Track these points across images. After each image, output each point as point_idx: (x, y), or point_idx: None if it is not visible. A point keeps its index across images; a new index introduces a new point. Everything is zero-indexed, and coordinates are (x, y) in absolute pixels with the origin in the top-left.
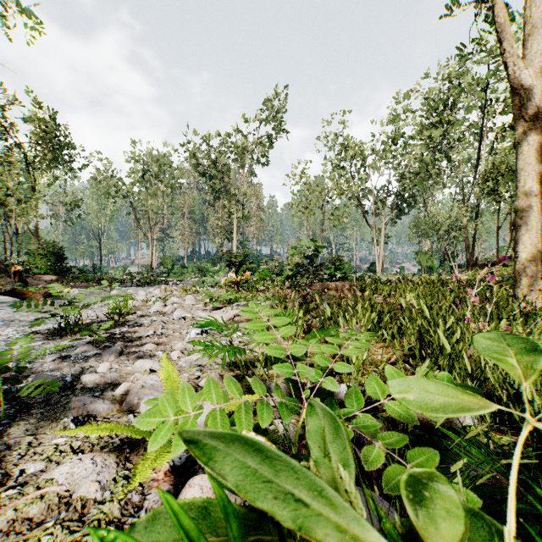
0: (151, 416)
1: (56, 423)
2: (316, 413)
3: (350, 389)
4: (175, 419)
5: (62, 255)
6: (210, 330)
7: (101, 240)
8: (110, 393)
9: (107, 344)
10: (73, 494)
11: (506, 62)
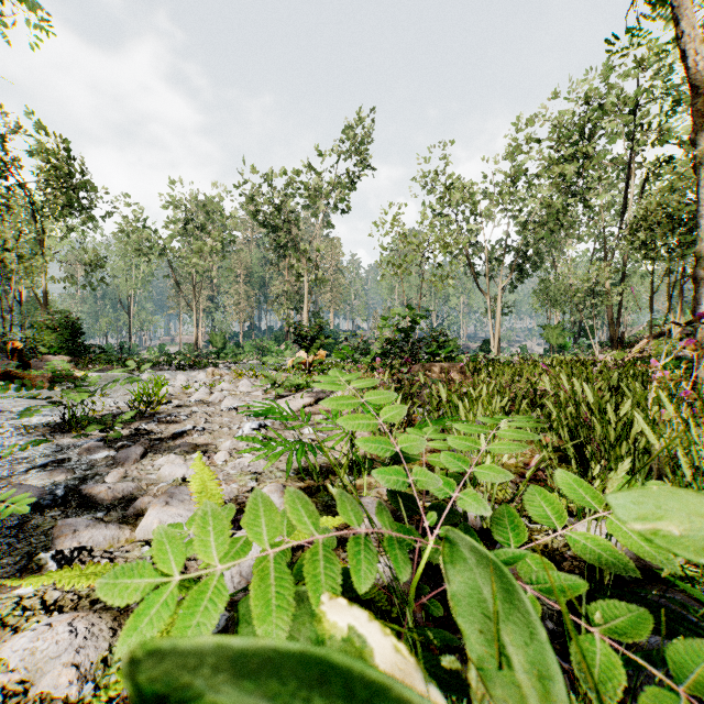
0: (137, 566)
1: (28, 561)
2: (463, 557)
3: (497, 508)
4: None
5: (78, 329)
6: (271, 425)
7: (130, 310)
8: (120, 513)
9: (125, 442)
10: (31, 687)
11: (684, 50)
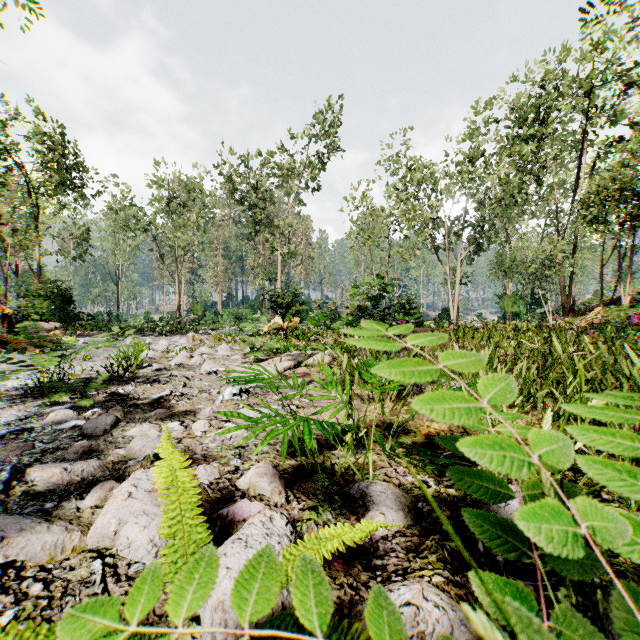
0: None
1: None
2: None
3: None
4: None
5: (68, 297)
6: (252, 389)
7: (118, 281)
8: (73, 503)
9: (97, 410)
10: None
11: None
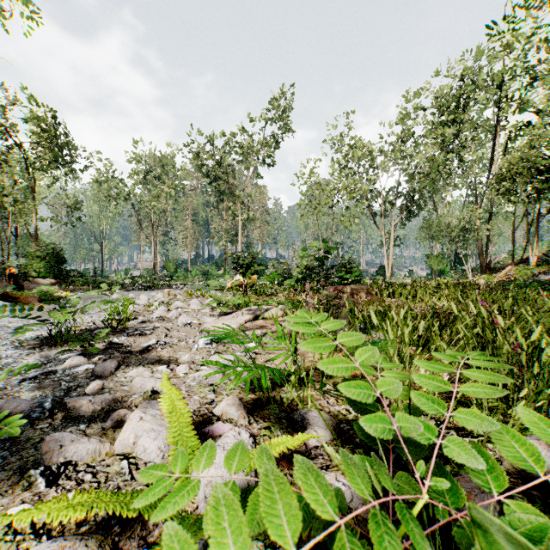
0: None
1: (20, 476)
2: None
3: None
4: (186, 473)
5: (61, 258)
6: None
7: (102, 243)
8: (99, 425)
9: (102, 356)
10: None
11: None
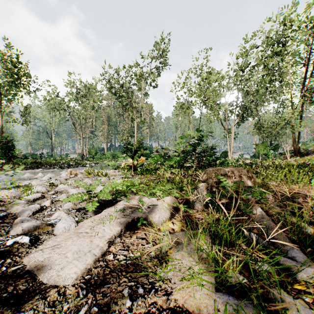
0: None
1: None
2: None
3: None
4: None
5: (10, 145)
6: None
7: (52, 137)
8: None
9: None
10: None
11: None
